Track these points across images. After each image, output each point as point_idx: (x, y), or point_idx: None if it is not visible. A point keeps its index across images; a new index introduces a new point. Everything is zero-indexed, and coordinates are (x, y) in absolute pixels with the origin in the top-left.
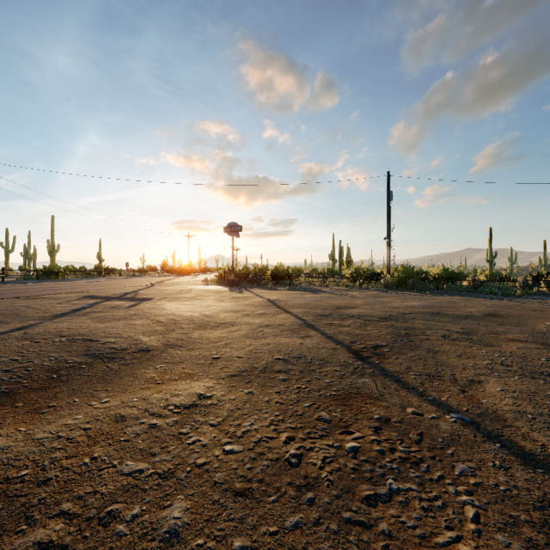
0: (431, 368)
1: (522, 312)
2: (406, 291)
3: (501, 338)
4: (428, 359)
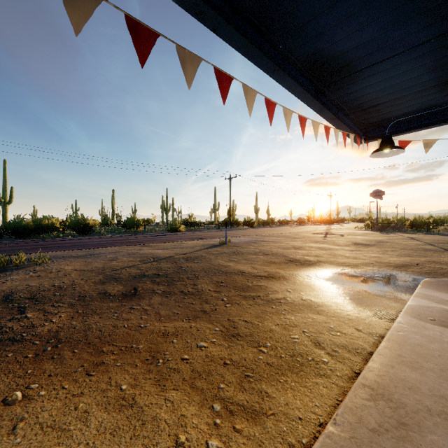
0: None
1: None
2: None
3: None
4: None
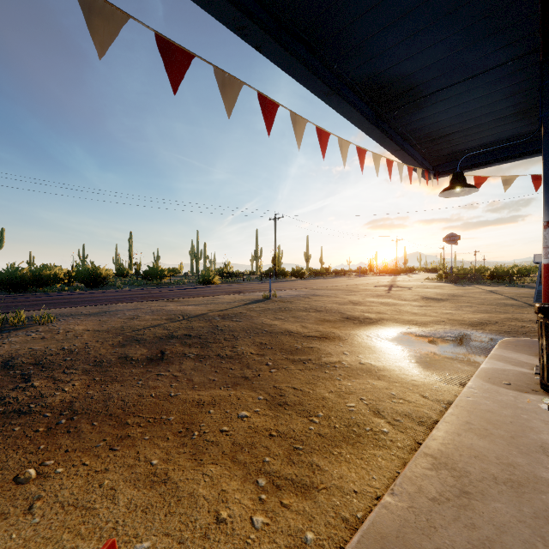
0: None
1: None
2: None
3: None
4: None
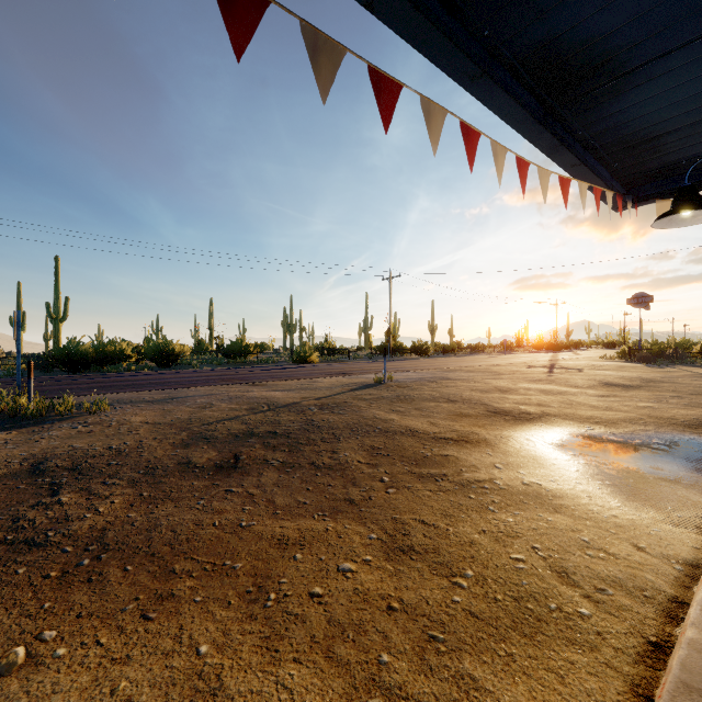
0: None
1: None
2: None
3: None
4: None
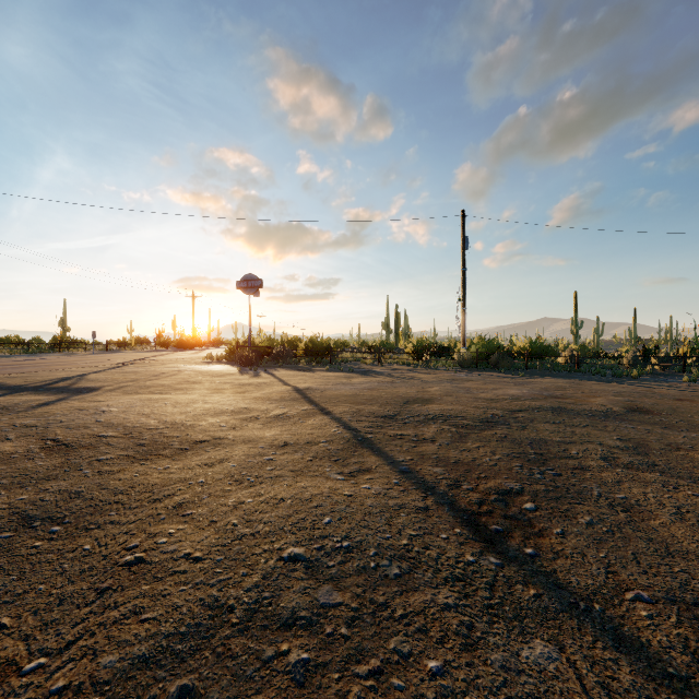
0: (658, 567)
1: (668, 403)
2: (490, 372)
3: (697, 458)
4: (627, 532)
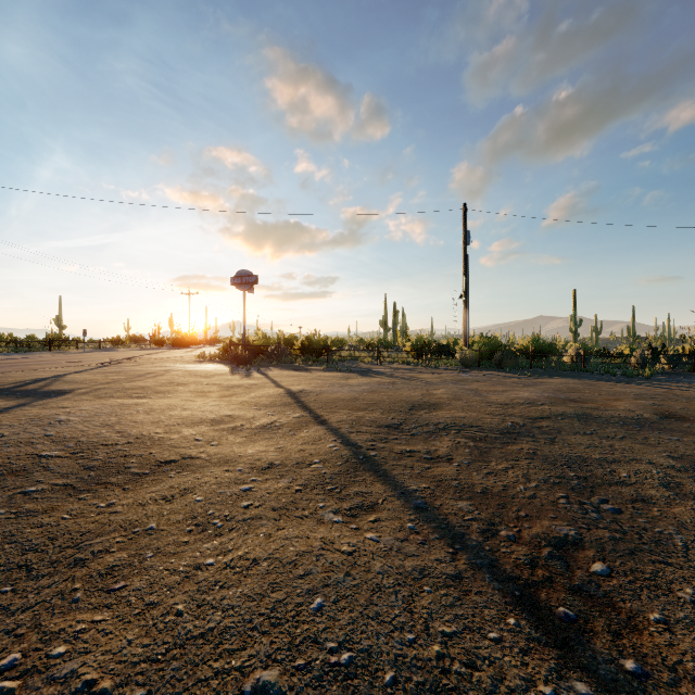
0: None
1: None
2: (494, 371)
3: None
4: None
